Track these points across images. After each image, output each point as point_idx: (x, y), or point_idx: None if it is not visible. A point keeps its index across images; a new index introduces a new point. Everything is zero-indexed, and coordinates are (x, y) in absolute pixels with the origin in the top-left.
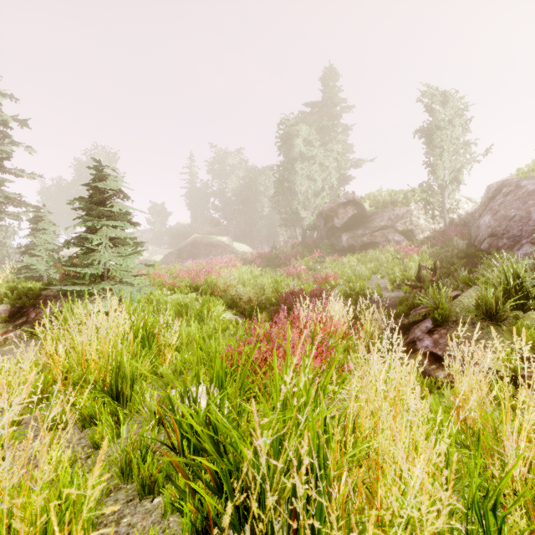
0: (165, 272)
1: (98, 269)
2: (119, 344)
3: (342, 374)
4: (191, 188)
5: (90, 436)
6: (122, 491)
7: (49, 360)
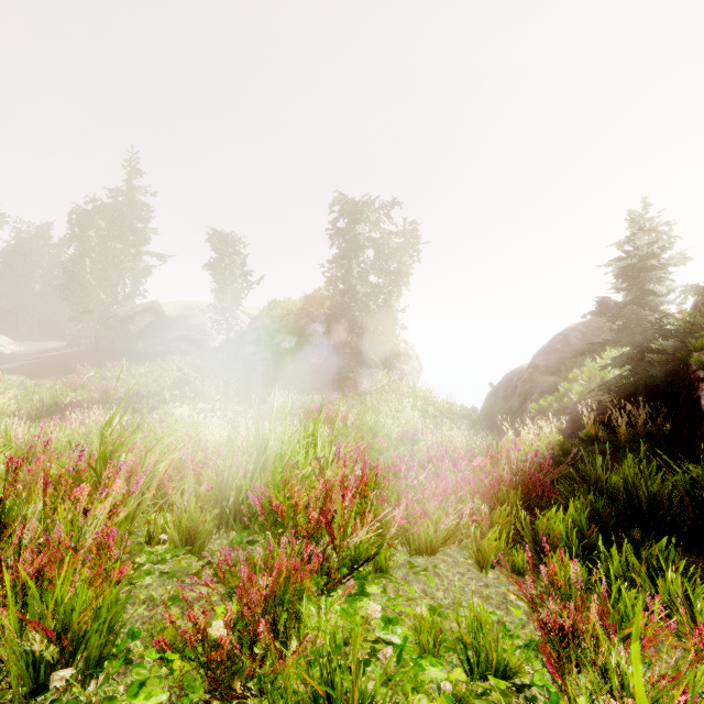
0: None
1: None
2: None
3: None
4: None
5: None
6: None
7: None
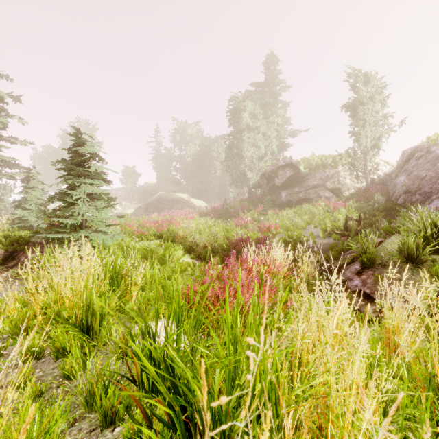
0: (134, 223)
1: (77, 220)
2: (90, 284)
3: (284, 310)
4: (157, 154)
5: (61, 367)
6: (86, 420)
7: (31, 298)
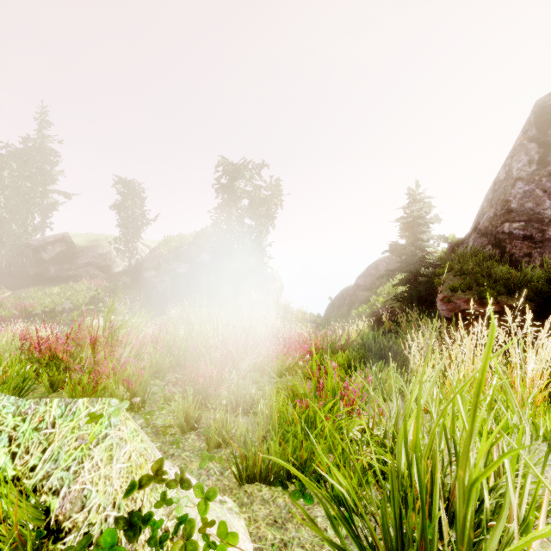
0: None
1: None
2: None
3: None
4: None
5: None
6: None
7: None
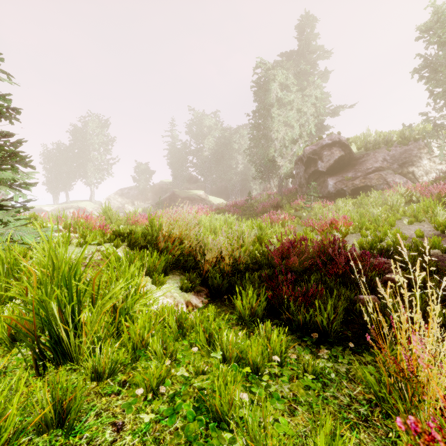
0: (123, 219)
1: None
2: None
3: None
4: (172, 149)
5: None
6: None
7: None
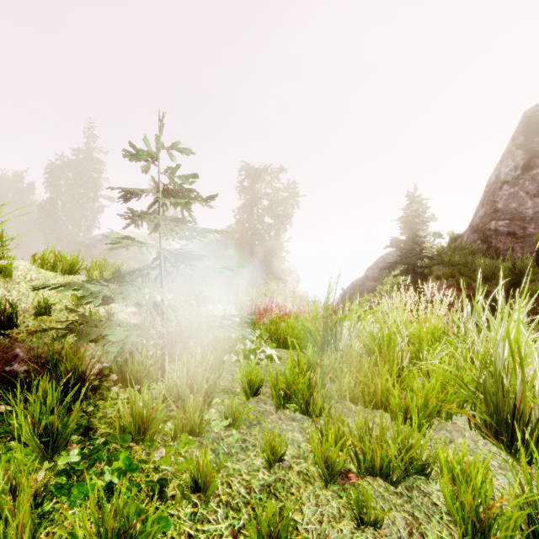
0: None
1: None
2: None
3: None
4: None
5: None
6: None
7: None
